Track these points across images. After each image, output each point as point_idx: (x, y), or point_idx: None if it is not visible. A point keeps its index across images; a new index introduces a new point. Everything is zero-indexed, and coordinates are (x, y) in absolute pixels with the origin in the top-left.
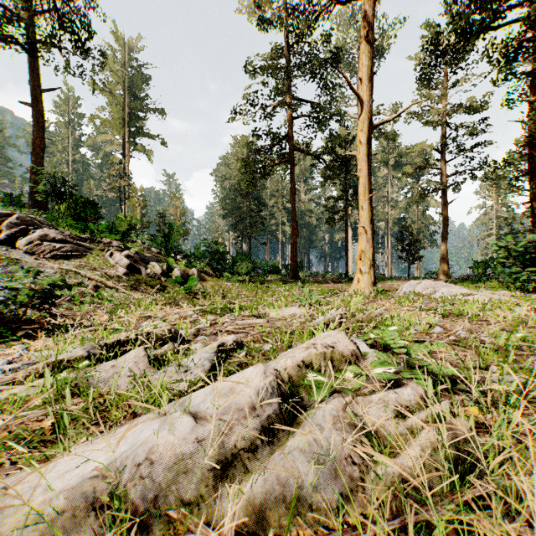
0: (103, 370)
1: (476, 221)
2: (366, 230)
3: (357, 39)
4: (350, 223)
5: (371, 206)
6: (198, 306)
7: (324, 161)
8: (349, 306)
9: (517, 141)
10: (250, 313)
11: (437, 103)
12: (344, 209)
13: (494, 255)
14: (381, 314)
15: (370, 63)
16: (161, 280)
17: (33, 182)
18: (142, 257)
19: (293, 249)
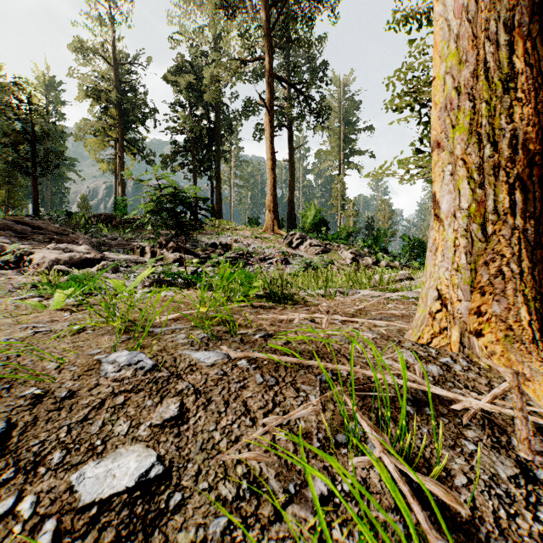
0: None
1: None
2: None
3: None
4: None
5: None
6: None
7: None
8: None
9: None
10: None
11: None
12: None
13: None
14: None
15: None
16: (372, 268)
17: (289, 210)
18: (359, 254)
19: None
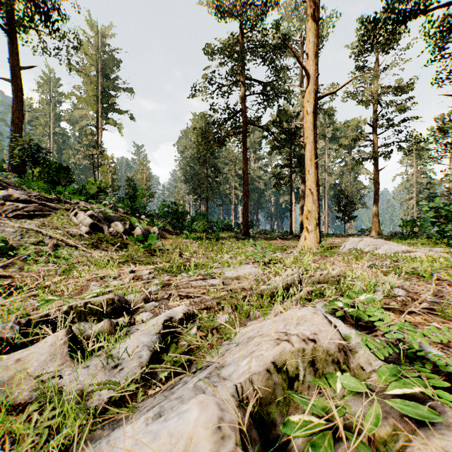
0: (3, 367)
1: (399, 186)
2: (312, 192)
3: (300, 28)
4: (293, 187)
5: (317, 170)
6: (154, 264)
7: (272, 132)
8: (302, 264)
9: (436, 118)
10: (205, 272)
11: (370, 83)
12: (288, 176)
13: (415, 215)
14: (339, 275)
15: (316, 39)
16: (122, 238)
17: (13, 149)
18: (106, 217)
19: (245, 210)
